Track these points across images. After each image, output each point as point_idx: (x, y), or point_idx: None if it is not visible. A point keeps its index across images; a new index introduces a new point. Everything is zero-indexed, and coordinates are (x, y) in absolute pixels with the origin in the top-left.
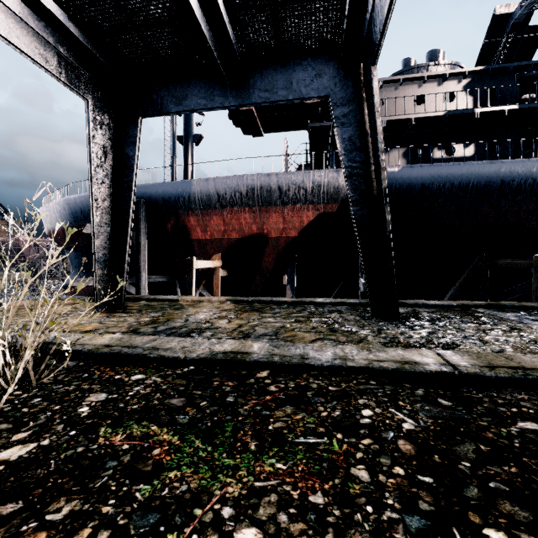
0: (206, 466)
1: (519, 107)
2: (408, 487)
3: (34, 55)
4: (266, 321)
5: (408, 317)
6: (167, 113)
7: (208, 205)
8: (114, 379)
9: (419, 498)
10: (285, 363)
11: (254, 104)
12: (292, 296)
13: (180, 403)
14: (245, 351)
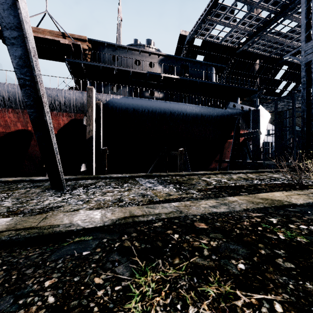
0: None
1: (179, 77)
2: None
3: None
4: None
5: (81, 187)
6: None
7: None
8: None
9: None
10: None
11: None
12: None
13: None
14: None
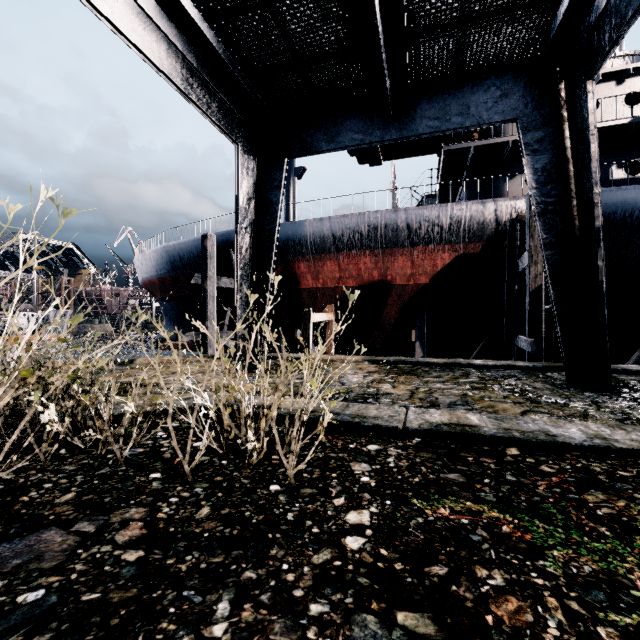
0: (582, 549)
1: None
2: None
3: (202, 105)
4: (436, 387)
5: (615, 386)
6: (316, 152)
7: (322, 249)
8: (352, 448)
9: None
10: (532, 440)
11: (420, 135)
12: (423, 355)
13: (461, 479)
14: (467, 424)
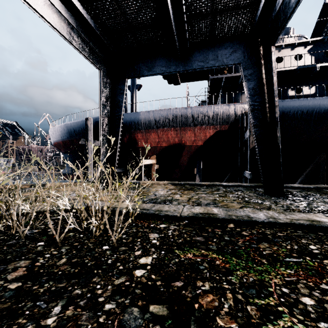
0: (251, 270)
1: None
2: None
3: (79, 48)
4: (202, 196)
5: (286, 194)
6: (142, 76)
7: (149, 127)
8: (152, 226)
9: None
10: (241, 220)
11: (194, 69)
12: (200, 181)
13: (202, 240)
14: (212, 213)
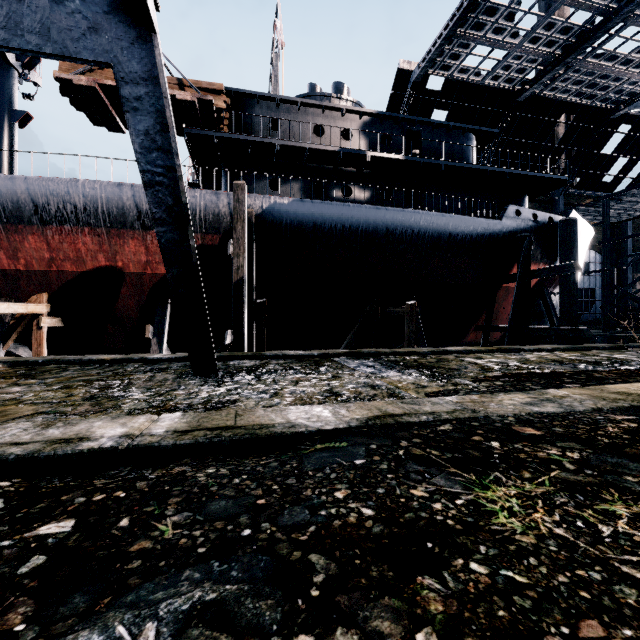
0: None
1: (404, 158)
2: None
3: None
4: None
5: (242, 371)
6: None
7: (18, 218)
8: None
9: None
10: None
11: None
12: (160, 352)
13: None
14: None
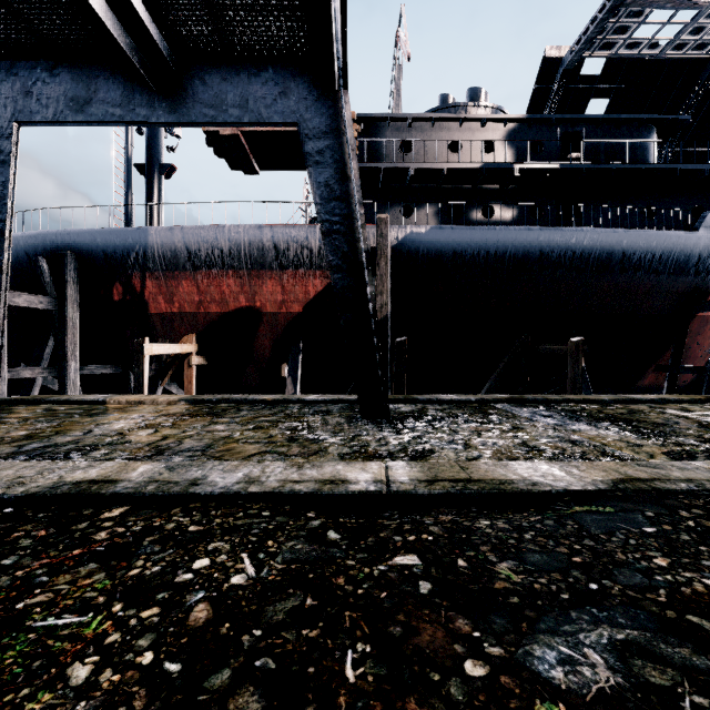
0: None
1: (560, 166)
2: (130, 685)
3: None
4: (210, 429)
5: (407, 417)
6: (62, 123)
7: (175, 265)
8: None
9: (126, 704)
10: (158, 494)
11: (195, 124)
12: (295, 392)
13: None
14: (113, 479)
